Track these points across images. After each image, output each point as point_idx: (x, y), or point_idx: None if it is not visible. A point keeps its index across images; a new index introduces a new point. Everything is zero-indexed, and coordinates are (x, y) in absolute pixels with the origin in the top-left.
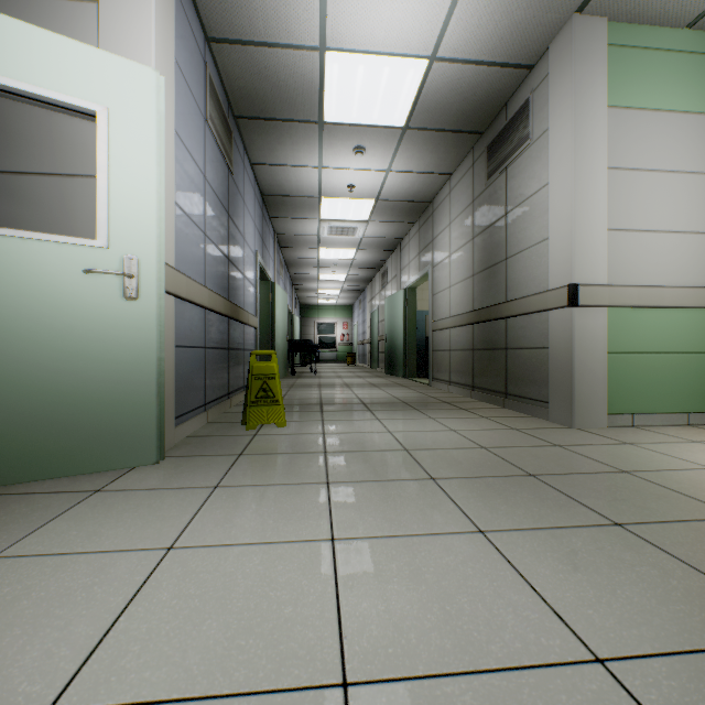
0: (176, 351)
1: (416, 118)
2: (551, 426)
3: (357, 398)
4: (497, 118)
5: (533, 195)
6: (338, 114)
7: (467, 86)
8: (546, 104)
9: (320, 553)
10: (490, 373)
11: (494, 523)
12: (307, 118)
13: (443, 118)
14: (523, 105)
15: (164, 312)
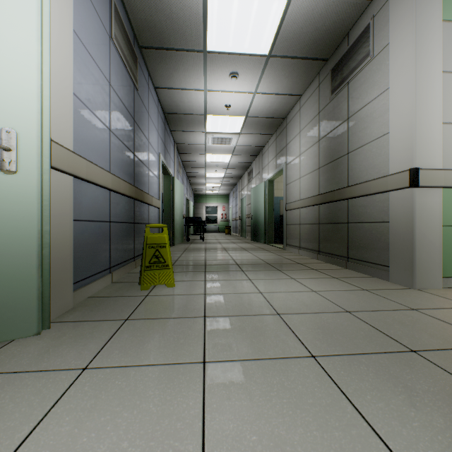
0: (77, 225)
1: (278, 47)
2: (394, 287)
3: (232, 259)
4: (340, 46)
5: (373, 100)
6: (218, 43)
7: (319, 16)
8: (386, 24)
9: None
10: (334, 242)
11: None
12: (195, 47)
13: (298, 46)
14: (364, 30)
15: (48, 186)
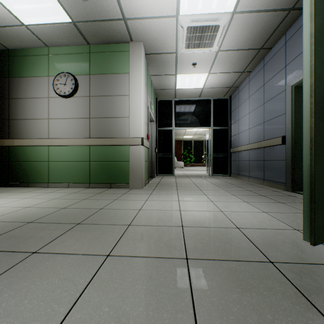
0: None
1: None
2: None
3: None
4: None
5: None
6: None
7: None
8: None
9: (183, 208)
10: None
11: (134, 210)
12: None
13: None
14: None
15: (311, 130)
